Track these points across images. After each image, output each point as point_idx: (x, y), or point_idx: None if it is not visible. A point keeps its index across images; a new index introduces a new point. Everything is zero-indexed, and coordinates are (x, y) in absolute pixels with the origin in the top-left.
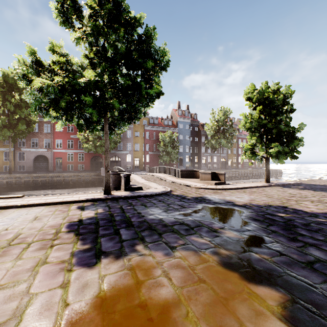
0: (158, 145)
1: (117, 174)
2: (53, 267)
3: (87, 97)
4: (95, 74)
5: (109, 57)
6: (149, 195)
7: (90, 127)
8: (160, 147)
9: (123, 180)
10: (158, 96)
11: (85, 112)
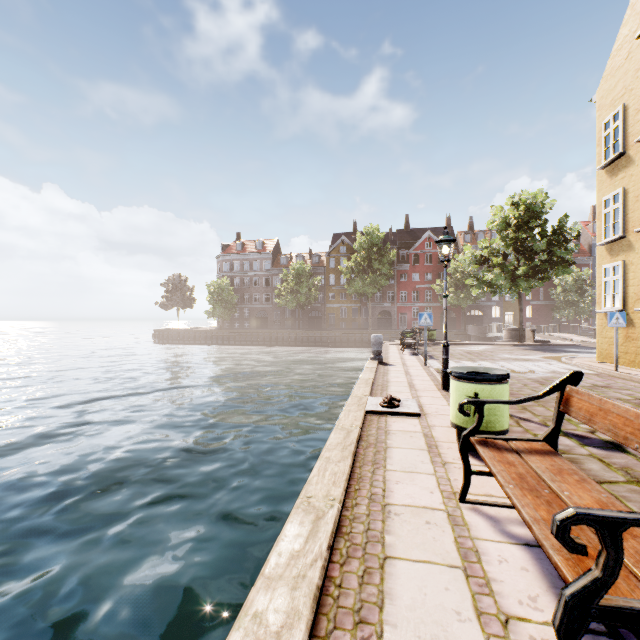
0: (550, 291)
1: (517, 330)
2: (538, 352)
3: (522, 282)
4: (526, 267)
5: (528, 247)
6: (560, 345)
7: (502, 292)
8: (555, 295)
9: (531, 334)
10: (569, 265)
11: (519, 290)
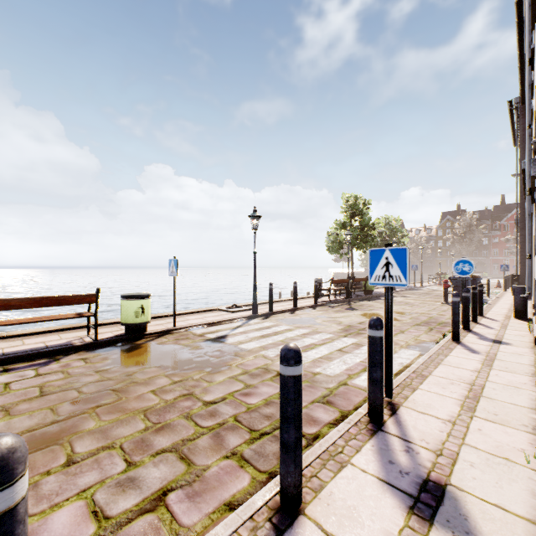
0: None
1: None
2: None
3: None
4: None
5: None
6: None
7: None
8: None
9: None
10: None
11: None
